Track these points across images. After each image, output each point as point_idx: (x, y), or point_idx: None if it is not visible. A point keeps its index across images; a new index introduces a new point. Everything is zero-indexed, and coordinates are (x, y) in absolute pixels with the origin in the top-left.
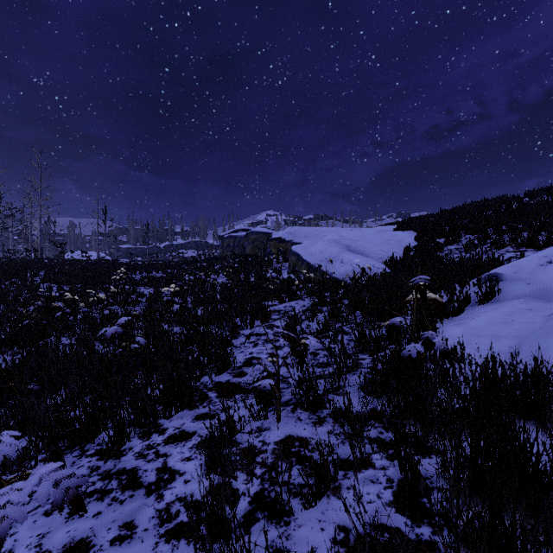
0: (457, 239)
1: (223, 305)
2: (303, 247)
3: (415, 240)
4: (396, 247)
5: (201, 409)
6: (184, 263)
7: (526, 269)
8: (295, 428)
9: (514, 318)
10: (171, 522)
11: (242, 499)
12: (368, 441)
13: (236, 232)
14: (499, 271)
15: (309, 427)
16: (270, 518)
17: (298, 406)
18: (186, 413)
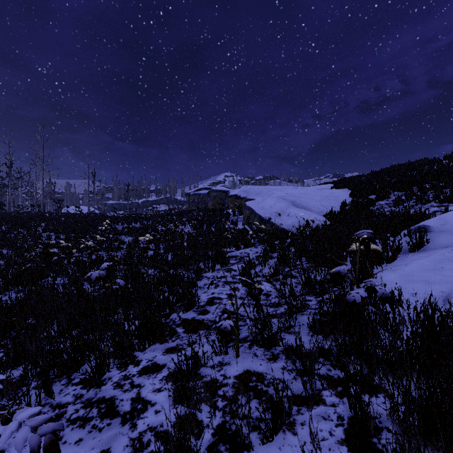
0: (386, 196)
1: (189, 251)
2: (256, 203)
3: (350, 196)
4: (334, 202)
5: (170, 343)
6: (157, 215)
7: (452, 221)
8: (252, 363)
9: (443, 265)
10: (143, 451)
11: (206, 431)
12: (318, 377)
13: (200, 190)
14: (427, 224)
15: (265, 362)
16: (232, 452)
17: (254, 343)
18: (157, 346)
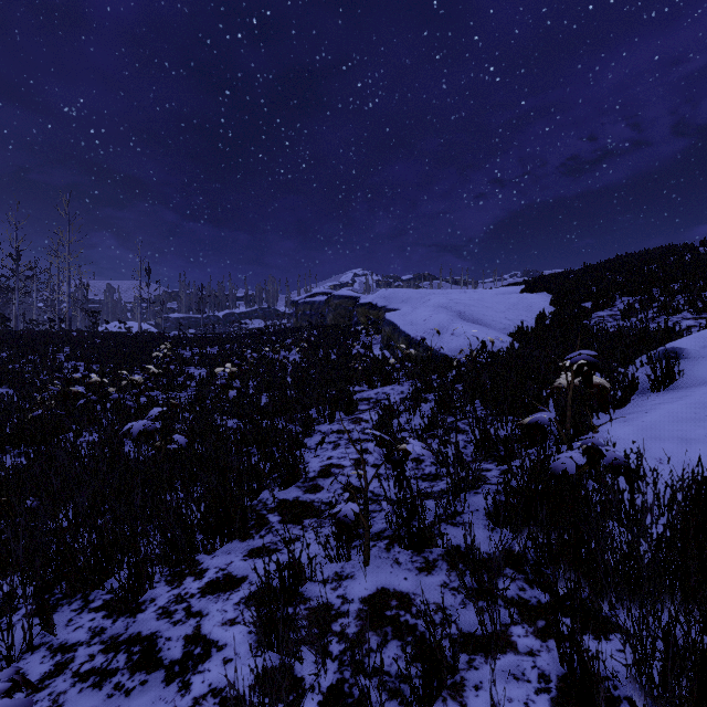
0: (610, 303)
1: (294, 391)
2: (401, 314)
3: (550, 305)
4: (525, 314)
5: (257, 539)
6: (247, 336)
7: None
8: (390, 576)
9: None
10: None
11: (309, 698)
12: (503, 602)
13: (314, 297)
14: (680, 345)
15: (412, 575)
16: None
17: (395, 541)
18: (235, 545)
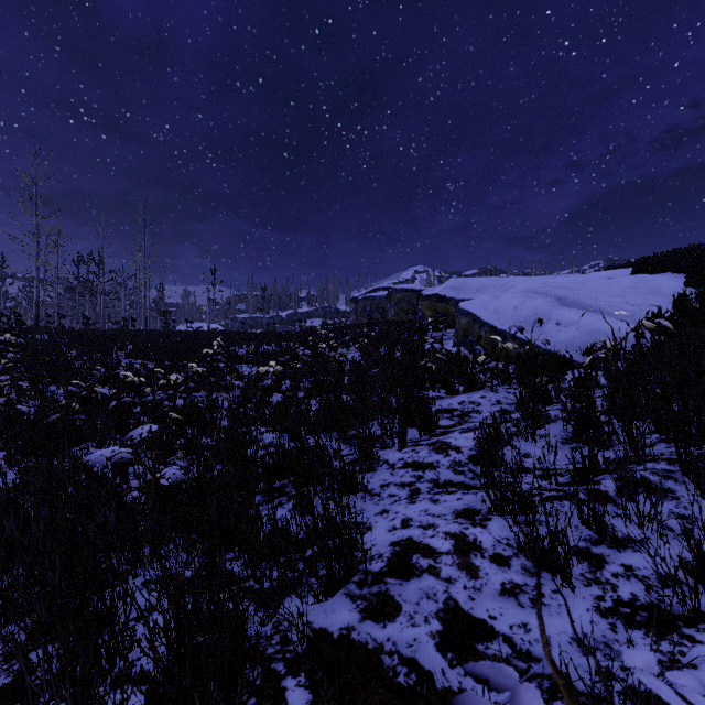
0: None
1: (351, 396)
2: (480, 303)
3: (687, 285)
4: (652, 298)
5: None
6: (305, 333)
7: None
8: None
9: None
10: None
11: None
12: None
13: (374, 292)
14: None
15: None
16: None
17: None
18: None
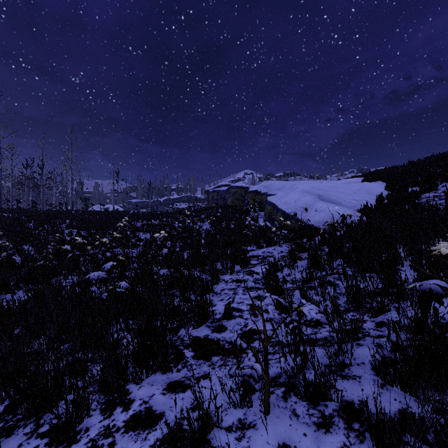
0: (434, 187)
1: (206, 249)
2: (278, 197)
3: (386, 189)
4: (367, 196)
5: (175, 373)
6: (177, 213)
7: None
8: (290, 429)
9: None
10: None
11: None
12: None
13: (219, 187)
14: None
15: (311, 431)
16: None
17: (291, 390)
18: (158, 377)
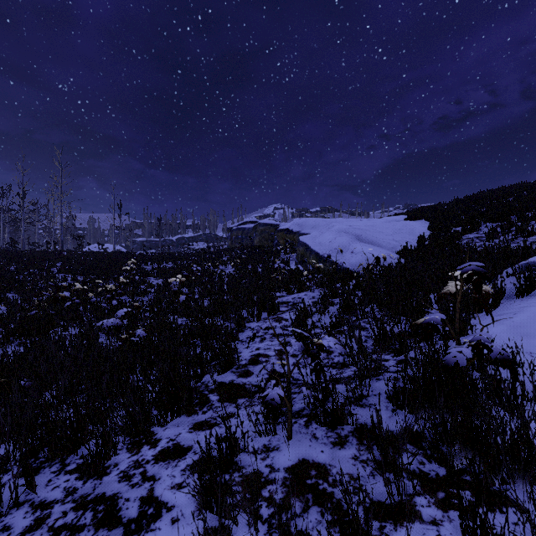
0: (476, 228)
1: (230, 296)
2: (311, 237)
3: (428, 229)
4: (408, 237)
5: (201, 415)
6: (194, 254)
7: None
8: (309, 449)
9: None
10: None
11: None
12: (406, 474)
13: (244, 225)
14: None
15: (328, 449)
16: None
17: (313, 419)
18: (183, 420)
